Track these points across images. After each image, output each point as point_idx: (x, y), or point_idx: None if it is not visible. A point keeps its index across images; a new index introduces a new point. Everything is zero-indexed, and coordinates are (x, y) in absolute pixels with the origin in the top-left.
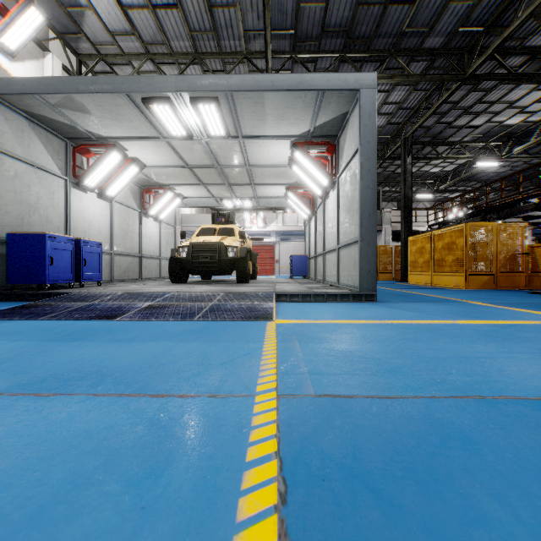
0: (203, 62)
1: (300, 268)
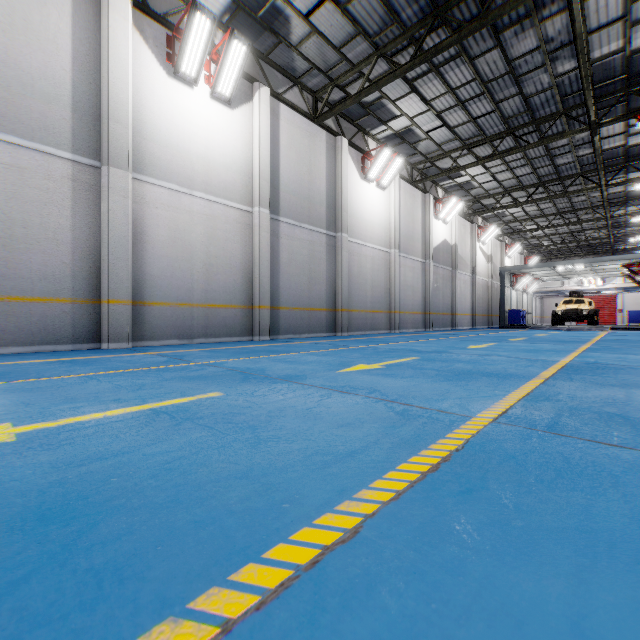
0: (562, 216)
1: (634, 318)
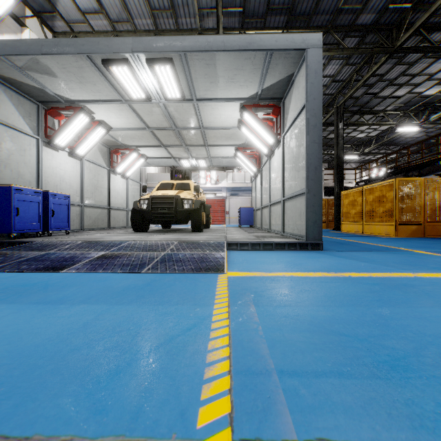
0: None
1: (247, 218)
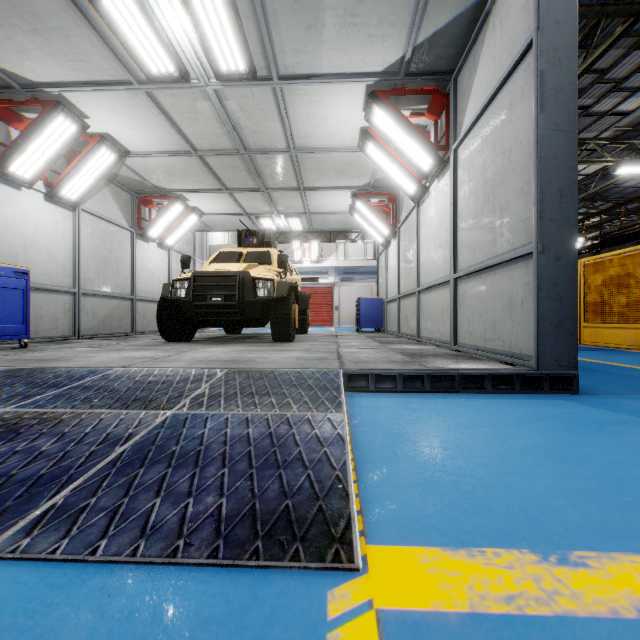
0: None
1: (372, 316)
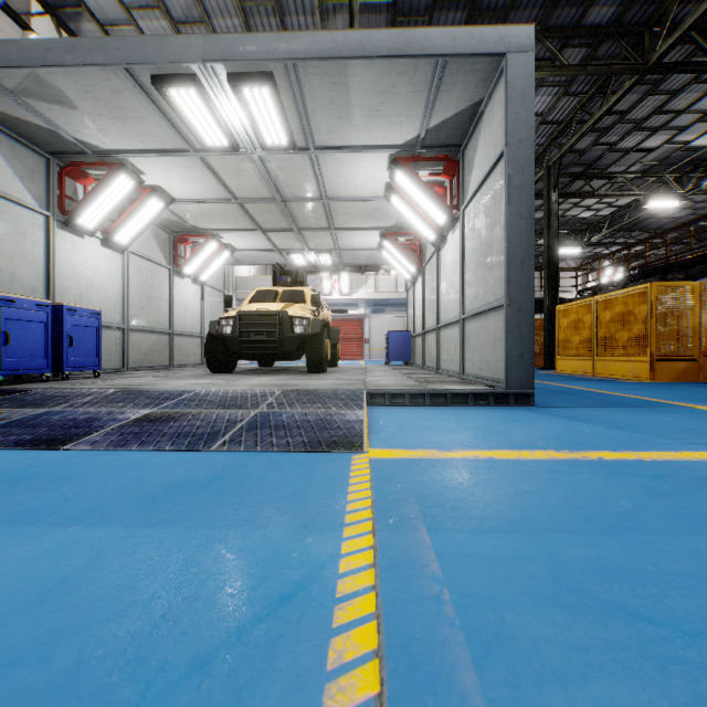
0: None
1: (400, 350)
